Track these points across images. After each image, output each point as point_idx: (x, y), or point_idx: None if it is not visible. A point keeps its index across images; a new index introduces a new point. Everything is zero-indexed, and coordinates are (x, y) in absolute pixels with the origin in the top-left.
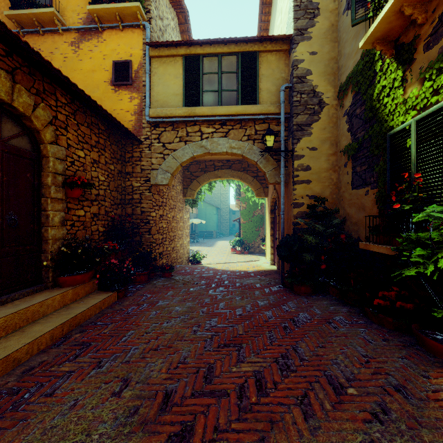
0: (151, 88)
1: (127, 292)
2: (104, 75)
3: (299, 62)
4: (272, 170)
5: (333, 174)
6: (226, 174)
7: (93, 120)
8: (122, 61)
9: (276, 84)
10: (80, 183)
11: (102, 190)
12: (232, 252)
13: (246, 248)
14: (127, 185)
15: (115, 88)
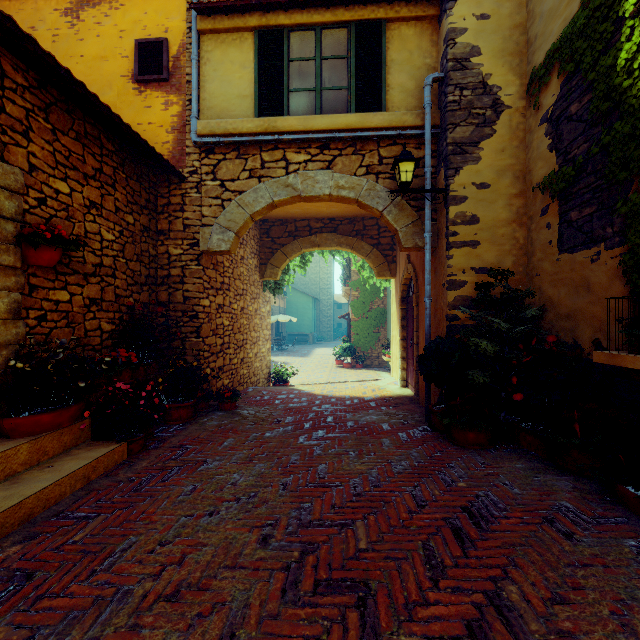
0: (200, 87)
1: (151, 440)
2: (120, 65)
3: (458, 33)
4: (409, 226)
5: (518, 229)
6: (329, 240)
7: (90, 129)
8: (152, 41)
9: (416, 76)
10: (52, 237)
11: (109, 258)
12: (337, 366)
13: (358, 359)
14: (160, 252)
15: (140, 86)
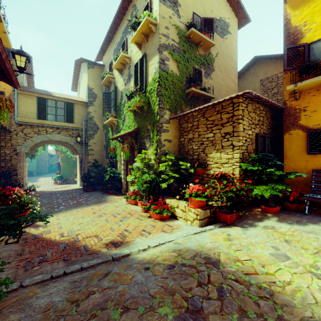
0: (18, 107)
1: None
2: None
3: (90, 113)
4: (80, 149)
5: (102, 152)
6: (55, 142)
7: None
8: None
9: (81, 116)
10: None
11: None
12: (54, 184)
13: (64, 180)
14: (2, 152)
15: None
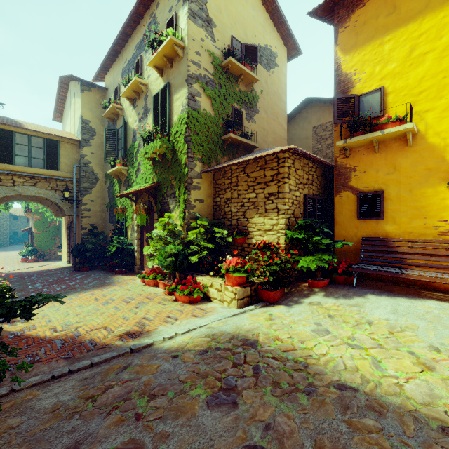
0: None
1: None
2: None
3: (85, 156)
4: (68, 208)
5: (103, 213)
6: (26, 197)
7: None
8: None
9: (71, 161)
10: None
11: None
12: (23, 262)
13: (40, 256)
14: None
15: None
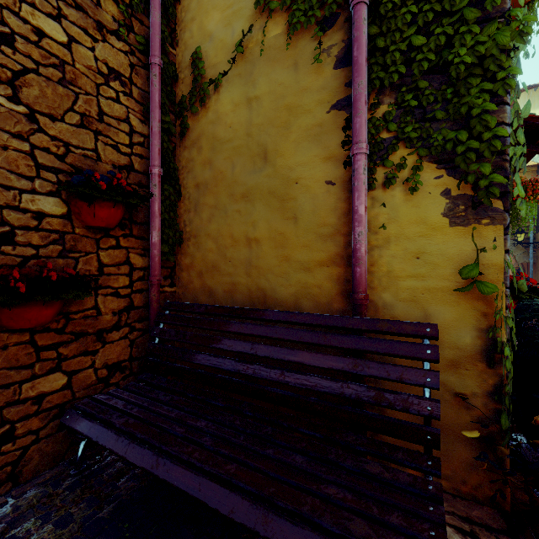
0: None
1: None
2: None
3: None
4: (521, 254)
5: None
6: None
7: None
8: None
9: None
10: None
11: None
12: None
13: None
14: None
15: None
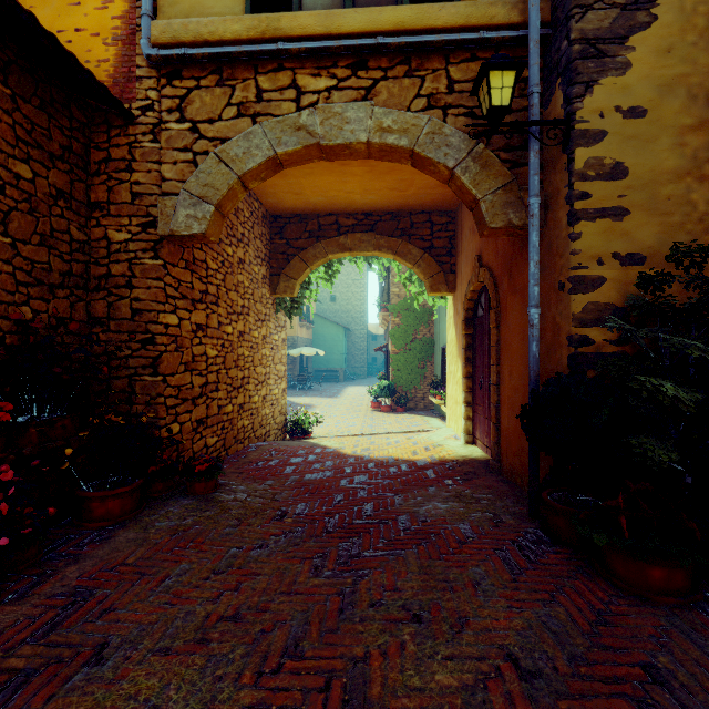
0: None
1: (24, 575)
2: None
3: None
4: (497, 192)
5: (696, 187)
6: (364, 242)
7: None
8: None
9: None
10: None
11: None
12: (373, 409)
13: (399, 400)
14: (94, 237)
15: None
